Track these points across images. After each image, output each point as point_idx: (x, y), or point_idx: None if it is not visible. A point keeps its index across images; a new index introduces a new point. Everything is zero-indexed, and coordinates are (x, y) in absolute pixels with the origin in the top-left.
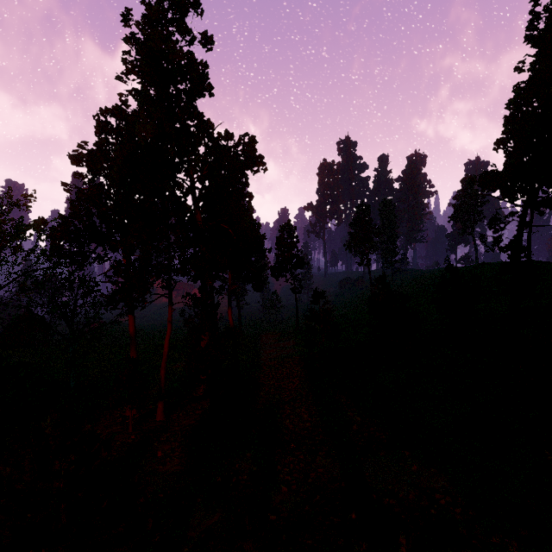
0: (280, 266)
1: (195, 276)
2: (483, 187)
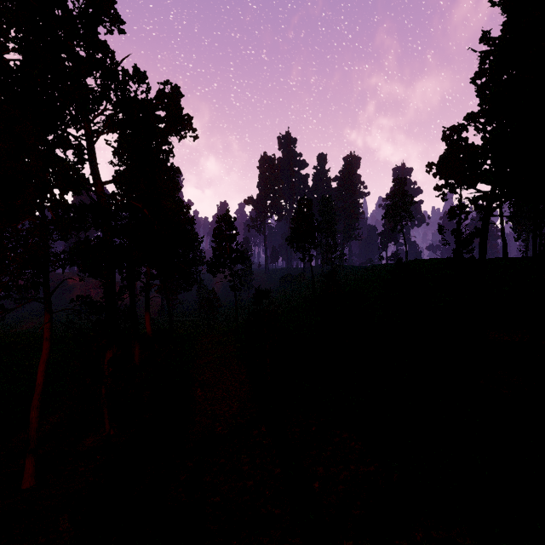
0: (218, 260)
1: (83, 271)
2: (442, 174)
